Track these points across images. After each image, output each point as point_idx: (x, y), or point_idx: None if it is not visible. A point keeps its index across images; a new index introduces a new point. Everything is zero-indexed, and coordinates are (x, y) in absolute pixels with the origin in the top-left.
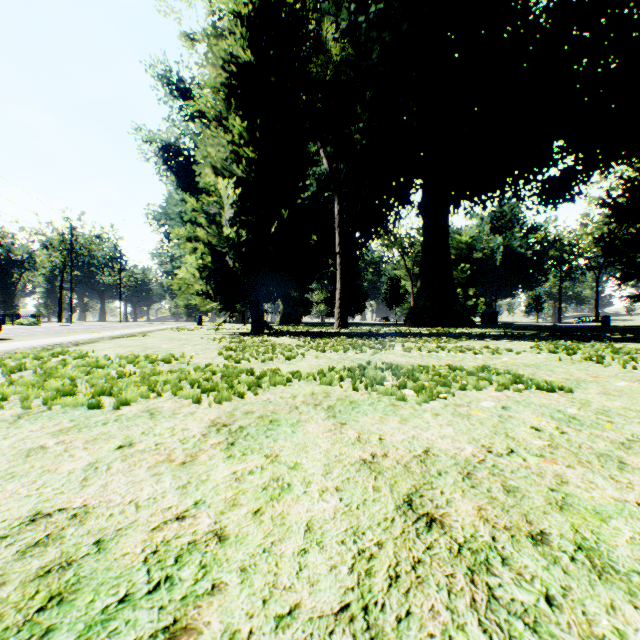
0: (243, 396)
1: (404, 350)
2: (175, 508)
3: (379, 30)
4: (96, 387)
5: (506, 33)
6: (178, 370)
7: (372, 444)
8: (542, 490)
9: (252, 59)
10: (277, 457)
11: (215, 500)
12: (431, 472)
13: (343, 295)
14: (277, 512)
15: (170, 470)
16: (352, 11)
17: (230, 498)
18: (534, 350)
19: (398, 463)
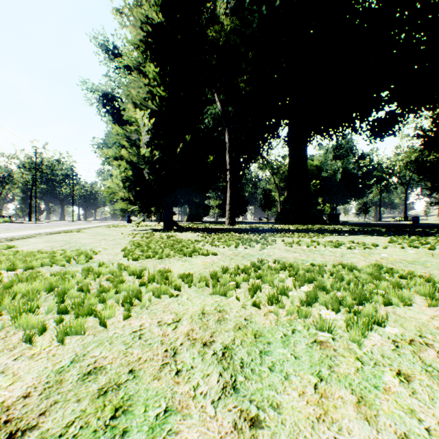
0: (105, 324)
1: (286, 245)
2: None
3: (259, 5)
4: None
5: (348, 14)
6: (60, 273)
7: None
8: None
9: (163, 20)
10: None
11: None
12: None
13: (232, 201)
14: None
15: None
16: None
17: None
18: (394, 244)
19: None
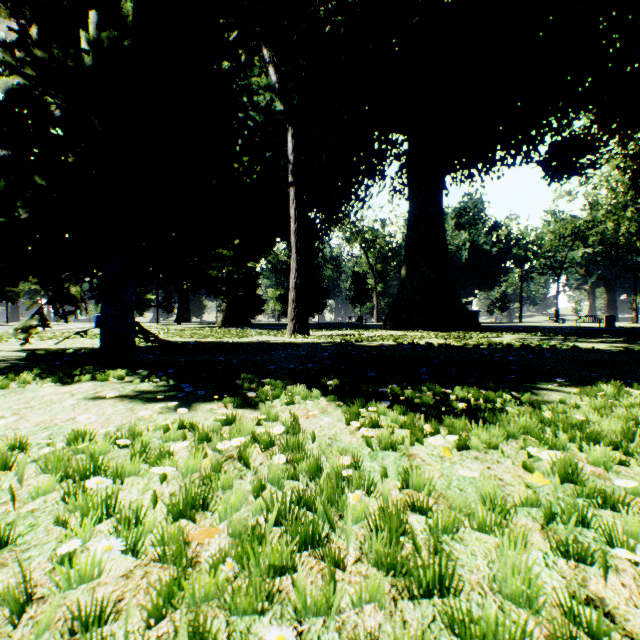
0: None
1: None
2: None
3: None
4: None
5: None
6: None
7: None
8: None
9: None
10: None
11: None
12: None
13: (301, 280)
14: None
15: None
16: None
17: None
18: None
19: None
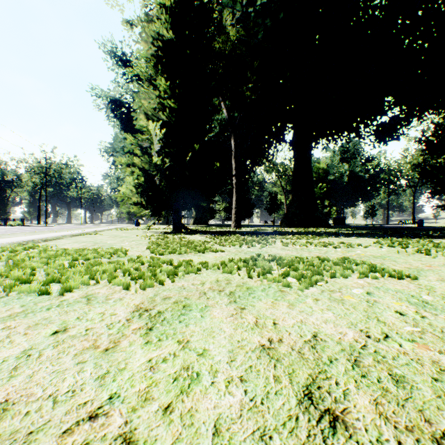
0: (163, 283)
1: (283, 245)
2: (90, 404)
3: (263, 18)
4: (48, 276)
5: (352, 21)
6: (115, 261)
7: (268, 329)
8: (427, 380)
9: (173, 37)
10: (188, 343)
11: (129, 393)
12: (323, 359)
13: (238, 205)
14: (186, 409)
15: (93, 358)
16: (244, 5)
17: (143, 391)
18: (377, 245)
19: (293, 349)
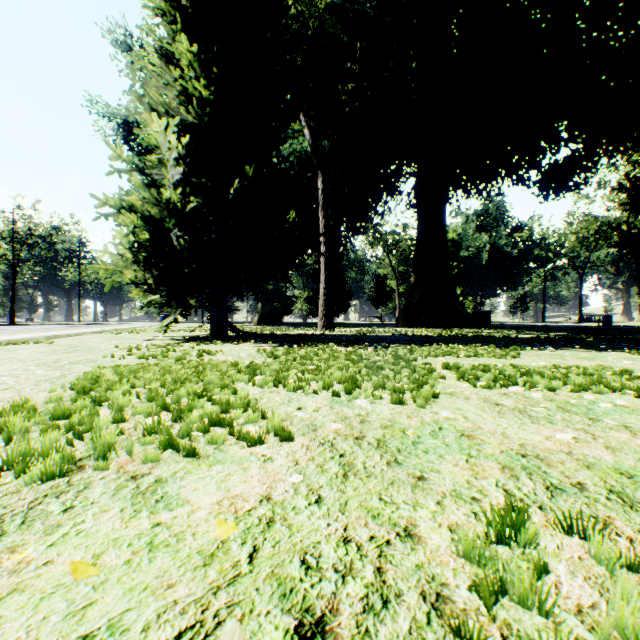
0: None
1: (471, 382)
2: None
3: None
4: None
5: None
6: None
7: None
8: None
9: None
10: None
11: None
12: None
13: (328, 290)
14: None
15: None
16: None
17: None
18: None
19: None
